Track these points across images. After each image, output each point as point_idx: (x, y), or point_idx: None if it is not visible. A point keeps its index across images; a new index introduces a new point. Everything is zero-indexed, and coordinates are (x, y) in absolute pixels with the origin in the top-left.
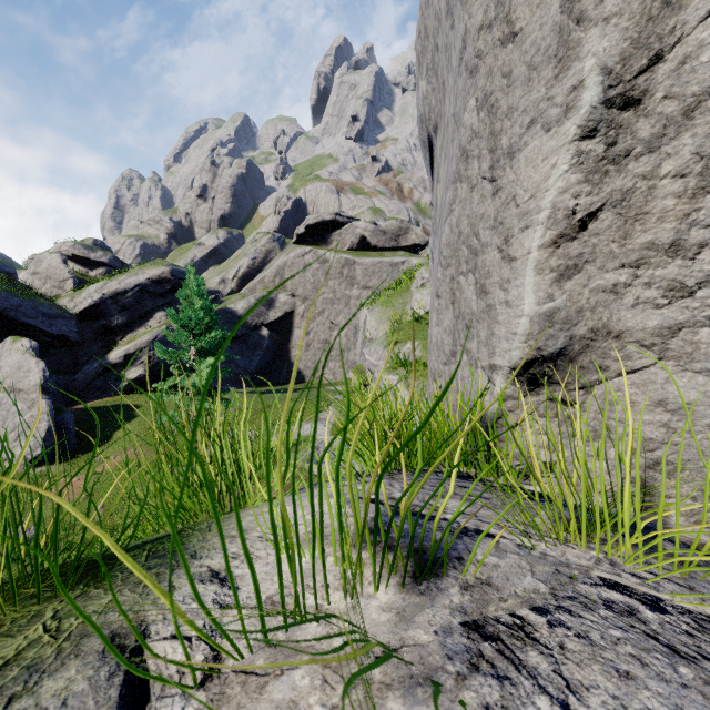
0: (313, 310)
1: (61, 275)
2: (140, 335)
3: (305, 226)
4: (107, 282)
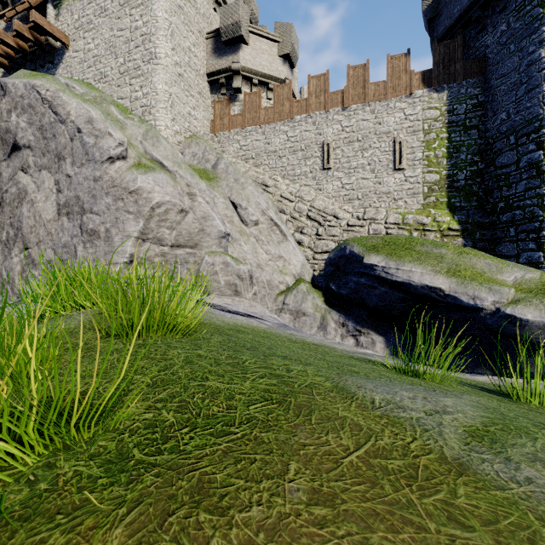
0: None
1: None
2: None
3: None
4: None
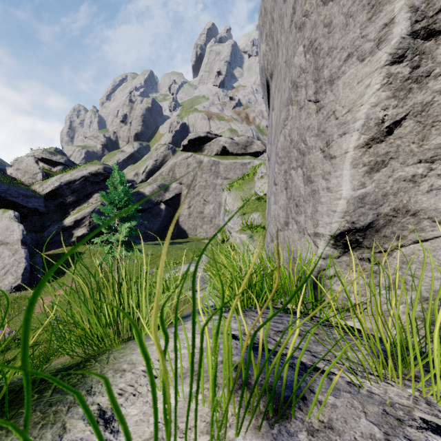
0: (193, 192)
1: (34, 170)
2: (84, 208)
3: (188, 140)
4: (63, 175)
